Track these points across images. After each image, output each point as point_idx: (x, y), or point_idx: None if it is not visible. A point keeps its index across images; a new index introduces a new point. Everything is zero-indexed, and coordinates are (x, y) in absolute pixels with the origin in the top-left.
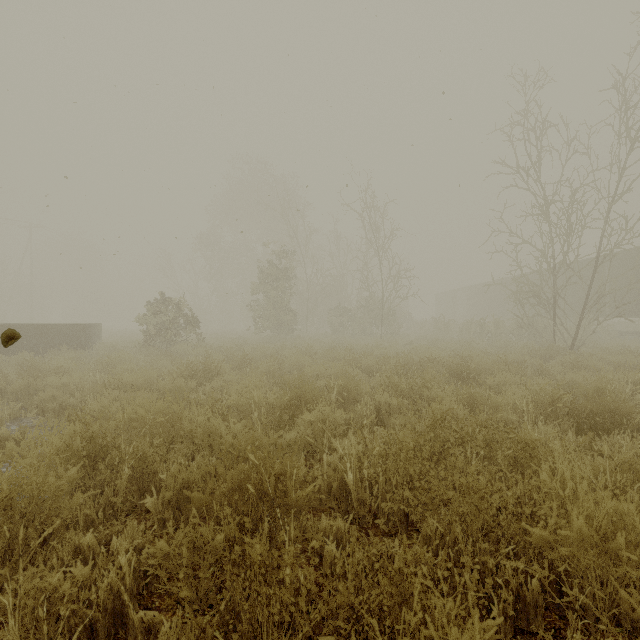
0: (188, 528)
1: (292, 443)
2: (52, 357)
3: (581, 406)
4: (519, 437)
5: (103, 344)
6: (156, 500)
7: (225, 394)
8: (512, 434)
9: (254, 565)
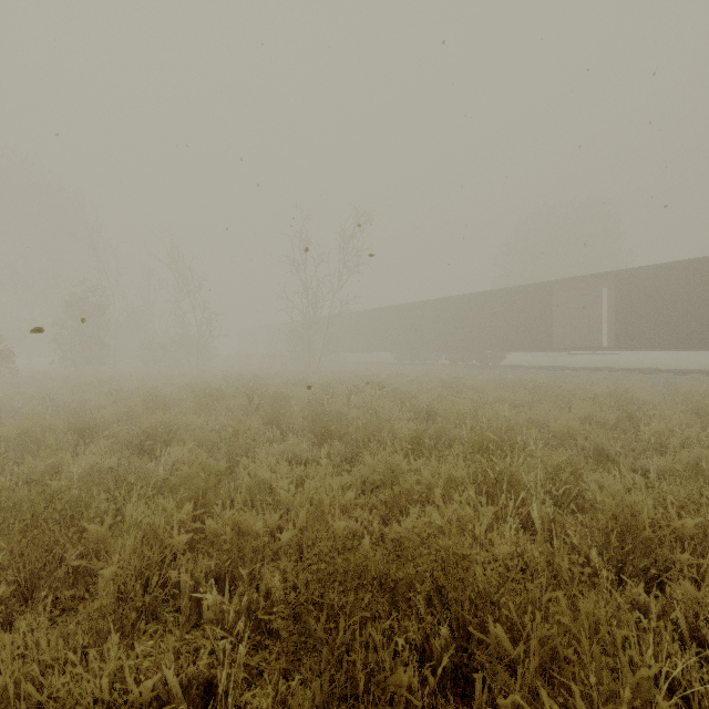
0: None
1: None
2: None
3: (293, 383)
4: (269, 385)
5: None
6: None
7: None
8: (267, 385)
9: (220, 394)
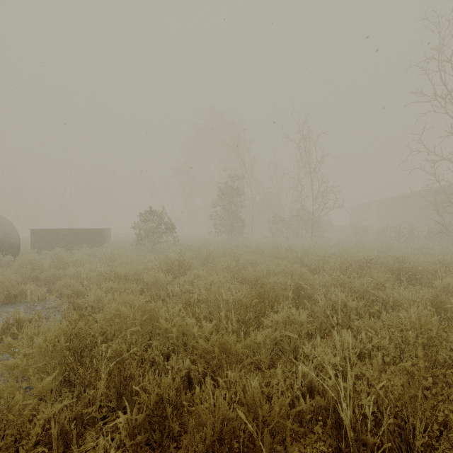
0: (161, 449)
1: (261, 345)
2: (76, 252)
3: None
4: None
5: (110, 243)
6: (129, 415)
7: (195, 287)
8: None
9: None
